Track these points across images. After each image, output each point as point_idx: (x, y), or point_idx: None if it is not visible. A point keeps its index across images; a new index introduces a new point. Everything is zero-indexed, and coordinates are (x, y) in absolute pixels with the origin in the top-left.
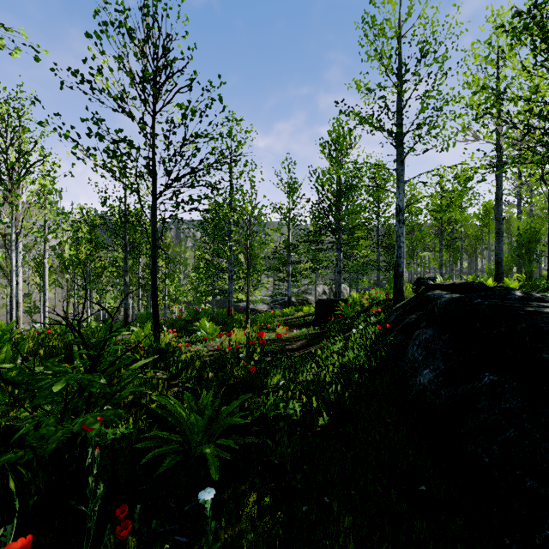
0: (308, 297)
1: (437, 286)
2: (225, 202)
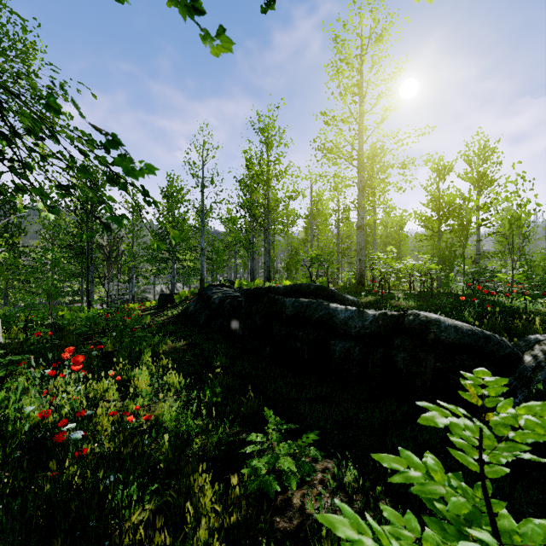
0: (147, 295)
1: (211, 285)
2: (124, 254)
